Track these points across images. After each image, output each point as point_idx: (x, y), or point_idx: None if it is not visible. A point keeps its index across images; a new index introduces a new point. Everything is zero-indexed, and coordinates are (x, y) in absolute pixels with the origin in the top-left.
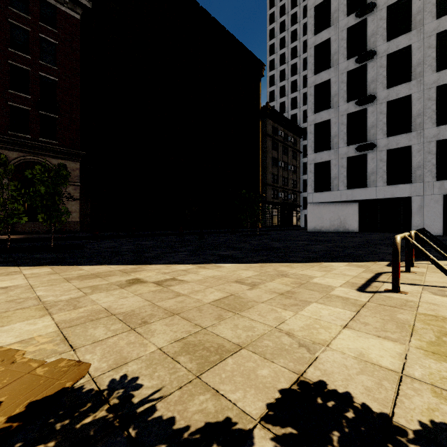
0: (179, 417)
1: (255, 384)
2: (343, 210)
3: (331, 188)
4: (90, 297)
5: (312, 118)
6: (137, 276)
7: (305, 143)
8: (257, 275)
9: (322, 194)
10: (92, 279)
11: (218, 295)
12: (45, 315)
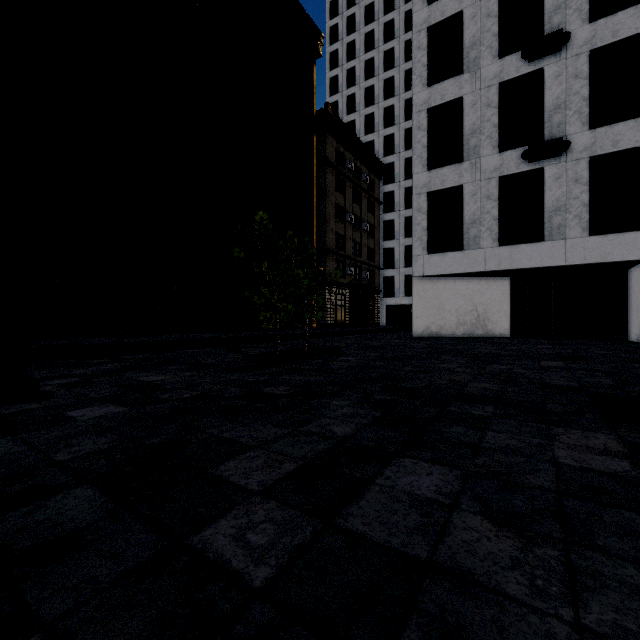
0: None
1: None
2: (483, 293)
3: (464, 245)
4: None
5: (423, 96)
6: None
7: (387, 189)
8: None
9: (444, 257)
10: None
11: None
12: None
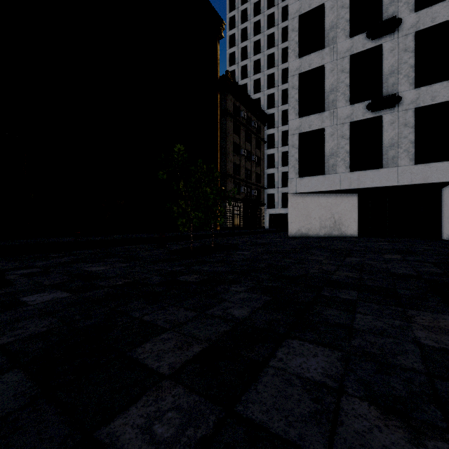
0: None
1: None
2: (339, 205)
3: (325, 171)
4: None
5: (296, 65)
6: None
7: (270, 132)
8: None
9: (311, 180)
10: None
11: None
12: None
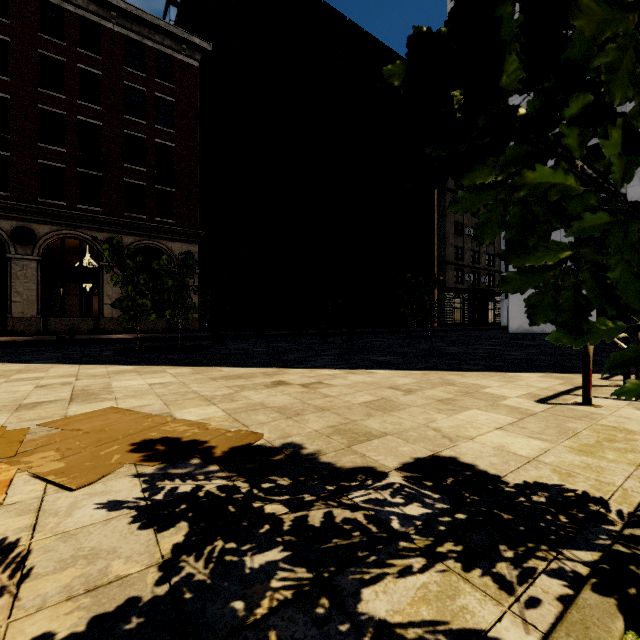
0: (335, 463)
1: (395, 454)
2: None
3: None
4: (242, 394)
5: None
6: (281, 379)
7: None
8: (416, 382)
9: None
10: (236, 379)
11: (368, 398)
12: (210, 404)
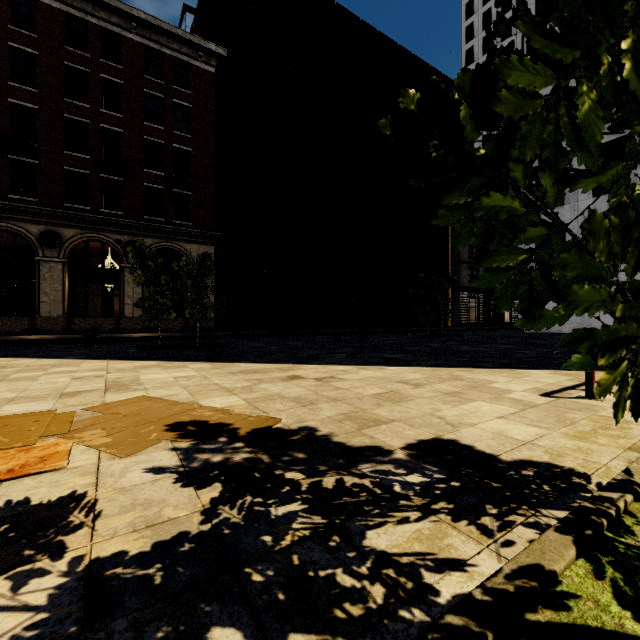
0: (346, 442)
1: (400, 436)
2: None
3: None
4: (259, 386)
5: None
6: (296, 374)
7: None
8: (425, 378)
9: None
10: (254, 373)
11: (378, 391)
12: (232, 395)
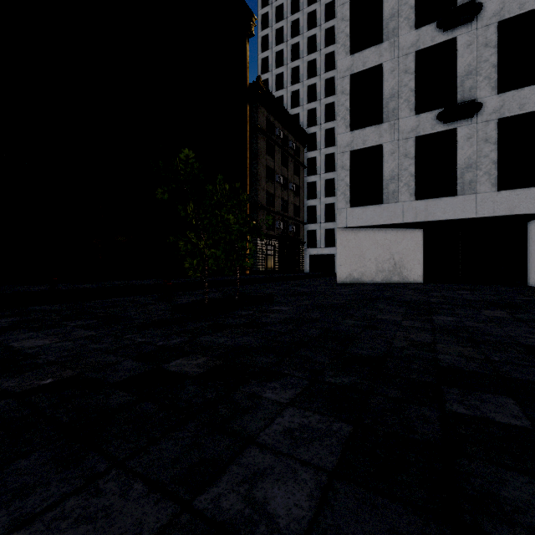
0: None
1: None
2: (399, 243)
3: (384, 199)
4: None
5: (346, 63)
6: None
7: (310, 155)
8: None
9: (366, 210)
10: None
11: None
12: None
